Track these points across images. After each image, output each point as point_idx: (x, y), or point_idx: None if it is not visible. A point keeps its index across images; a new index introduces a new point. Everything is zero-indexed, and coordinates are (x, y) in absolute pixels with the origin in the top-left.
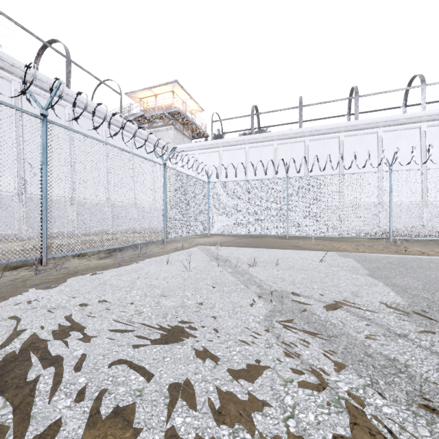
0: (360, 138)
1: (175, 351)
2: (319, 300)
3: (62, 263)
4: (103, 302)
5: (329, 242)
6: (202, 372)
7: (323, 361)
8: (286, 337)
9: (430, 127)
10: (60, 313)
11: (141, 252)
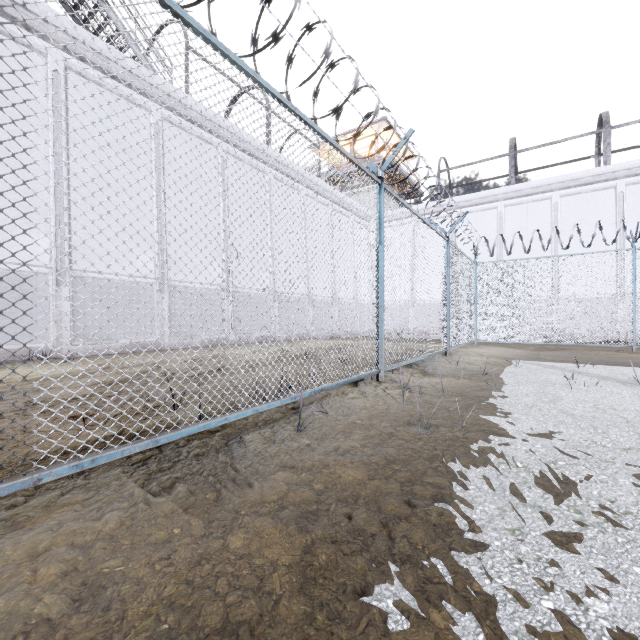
0: None
1: None
2: None
3: (393, 379)
4: None
5: None
6: None
7: None
8: None
9: None
10: None
11: (456, 368)
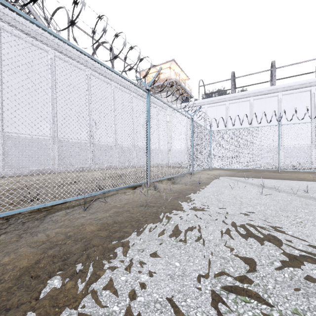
0: None
1: None
2: None
3: (155, 186)
4: (252, 212)
5: None
6: None
7: None
8: None
9: None
10: (239, 218)
11: (190, 180)
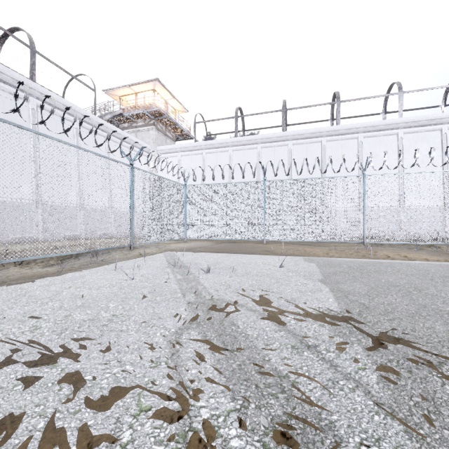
0: (341, 143)
1: (37, 376)
2: (251, 308)
3: None
4: (2, 317)
5: (304, 247)
6: (46, 403)
7: (204, 381)
8: (183, 353)
9: (407, 134)
10: None
11: (98, 259)
